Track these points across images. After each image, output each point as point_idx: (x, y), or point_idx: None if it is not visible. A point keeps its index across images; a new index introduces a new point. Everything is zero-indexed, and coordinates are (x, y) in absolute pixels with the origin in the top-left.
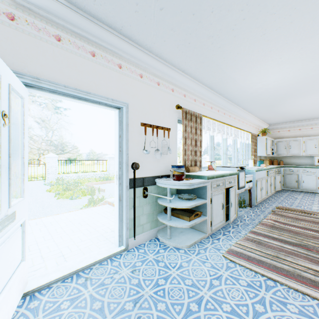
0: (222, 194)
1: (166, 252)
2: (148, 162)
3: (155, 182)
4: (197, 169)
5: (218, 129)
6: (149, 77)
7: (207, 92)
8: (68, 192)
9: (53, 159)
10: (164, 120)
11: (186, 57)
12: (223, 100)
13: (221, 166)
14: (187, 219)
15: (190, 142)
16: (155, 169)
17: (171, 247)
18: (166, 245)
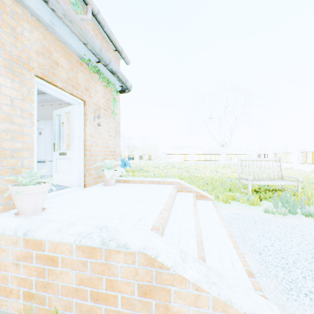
0: None
1: None
2: None
3: None
4: None
5: None
6: None
7: None
8: None
9: None
10: None
11: None
12: None
13: None
14: None
15: None
16: None
17: None
18: None
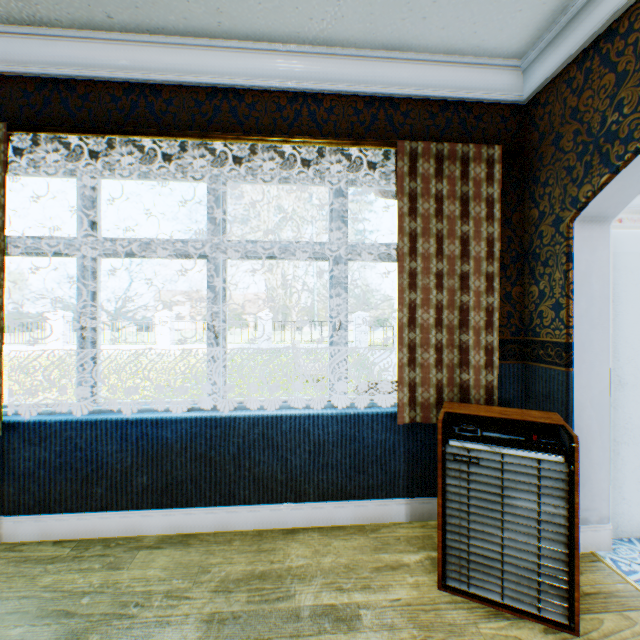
0: None
1: None
2: None
3: None
4: None
5: None
6: None
7: None
8: None
9: None
10: None
11: None
12: None
13: None
14: None
15: None
16: None
17: None
18: None
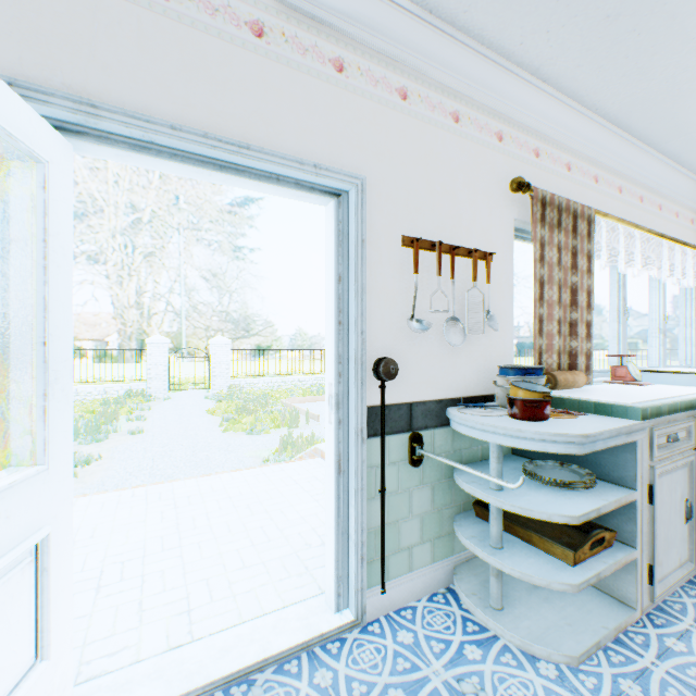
0: (684, 468)
1: (490, 665)
2: (424, 356)
3: (447, 417)
4: (581, 380)
5: (638, 255)
6: (428, 96)
7: (608, 141)
8: (245, 417)
9: (223, 347)
10: (472, 230)
11: (555, 4)
12: (659, 163)
13: (655, 369)
14: (565, 557)
15: (556, 295)
16: (447, 379)
17: (503, 641)
18: (486, 629)
